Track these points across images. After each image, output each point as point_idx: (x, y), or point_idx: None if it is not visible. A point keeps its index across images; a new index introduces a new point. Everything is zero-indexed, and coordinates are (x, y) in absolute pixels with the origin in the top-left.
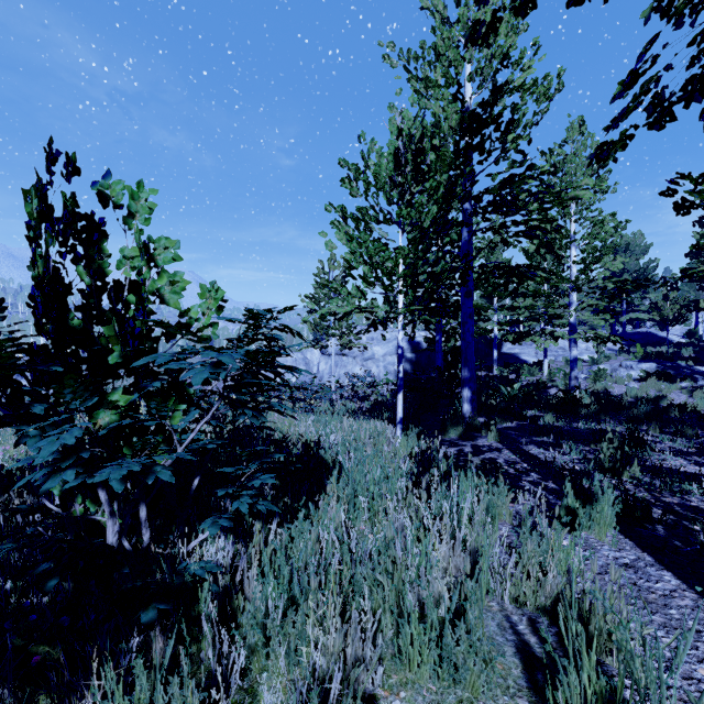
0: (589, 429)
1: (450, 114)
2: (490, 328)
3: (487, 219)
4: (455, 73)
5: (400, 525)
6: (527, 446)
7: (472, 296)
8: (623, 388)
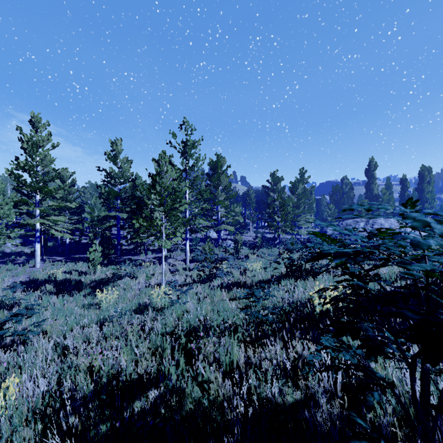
0: (3, 260)
1: None
2: None
3: None
4: None
5: None
6: None
7: None
8: (10, 250)
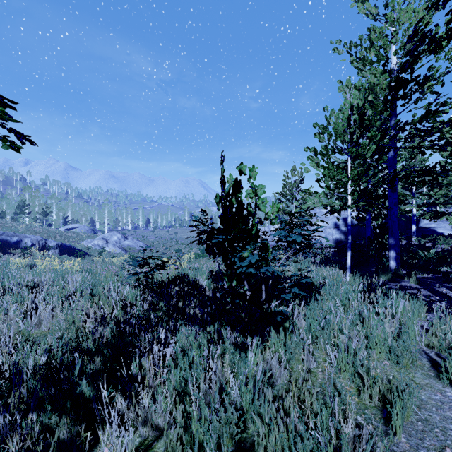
0: None
1: (381, 81)
2: (408, 208)
3: (408, 141)
4: (384, 51)
5: (362, 311)
6: (439, 288)
7: (396, 191)
8: None
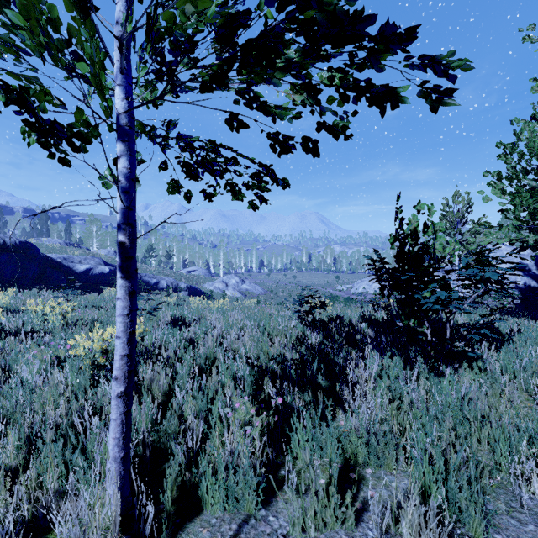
0: None
1: None
2: None
3: None
4: None
5: None
6: None
7: None
8: None
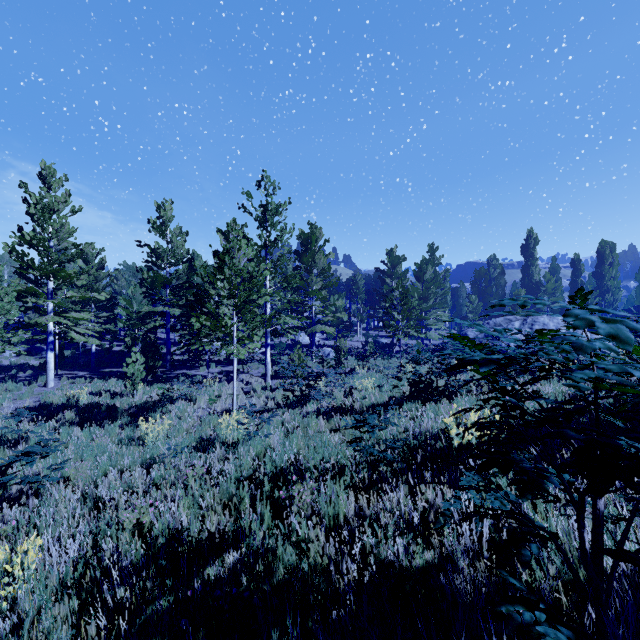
0: None
1: None
2: None
3: None
4: None
5: None
6: None
7: None
8: (8, 361)
